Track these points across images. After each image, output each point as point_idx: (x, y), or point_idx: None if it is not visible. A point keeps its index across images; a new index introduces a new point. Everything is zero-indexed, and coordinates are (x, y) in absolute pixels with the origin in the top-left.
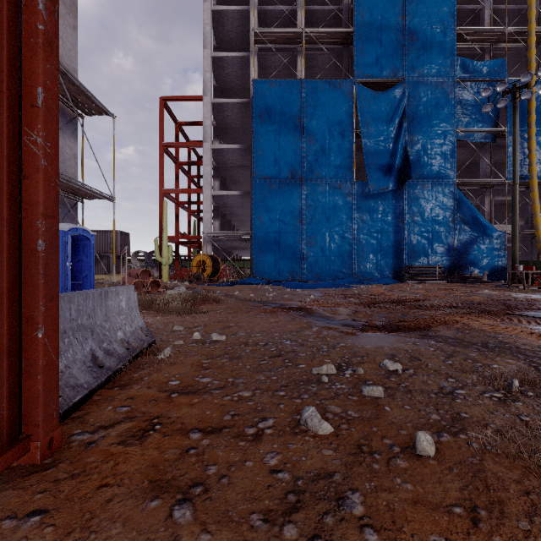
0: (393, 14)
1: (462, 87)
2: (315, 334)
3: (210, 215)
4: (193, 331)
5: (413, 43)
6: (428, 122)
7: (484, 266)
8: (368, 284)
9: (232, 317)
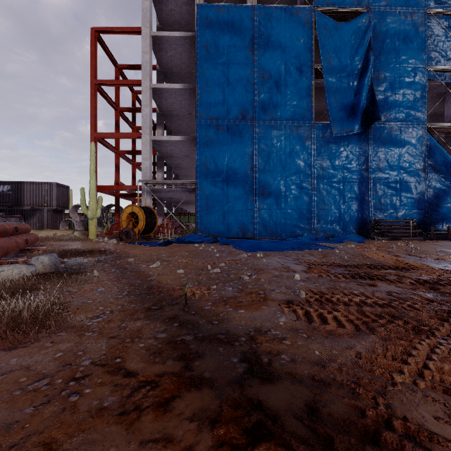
0: None
1: (432, 20)
2: None
3: (149, 163)
4: None
5: None
6: (396, 57)
7: None
8: (339, 242)
9: None
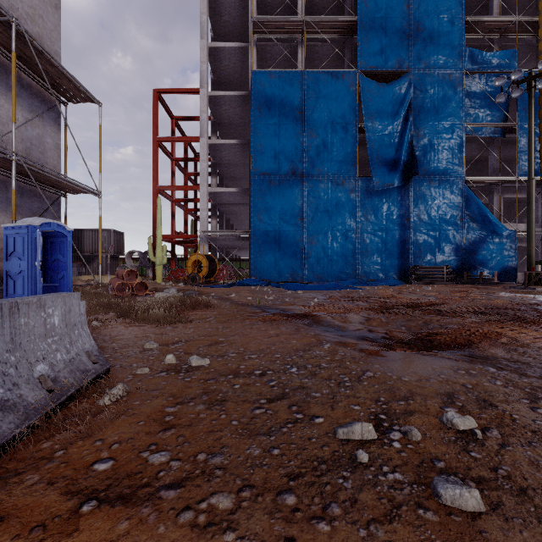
0: (398, 3)
1: (471, 79)
2: (329, 354)
3: (206, 213)
4: (168, 350)
5: (420, 33)
6: (435, 115)
7: (494, 267)
8: (374, 285)
9: (224, 328)
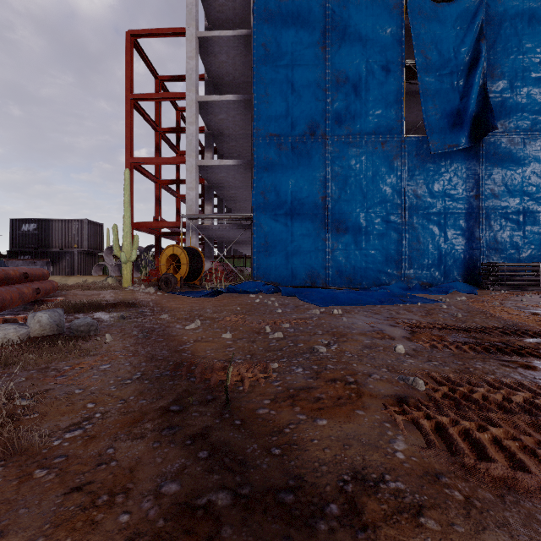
0: None
1: None
2: None
3: (194, 194)
4: None
5: None
6: (519, 45)
7: None
8: (442, 293)
9: None
